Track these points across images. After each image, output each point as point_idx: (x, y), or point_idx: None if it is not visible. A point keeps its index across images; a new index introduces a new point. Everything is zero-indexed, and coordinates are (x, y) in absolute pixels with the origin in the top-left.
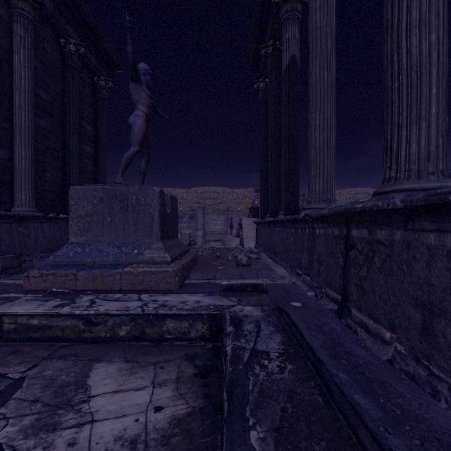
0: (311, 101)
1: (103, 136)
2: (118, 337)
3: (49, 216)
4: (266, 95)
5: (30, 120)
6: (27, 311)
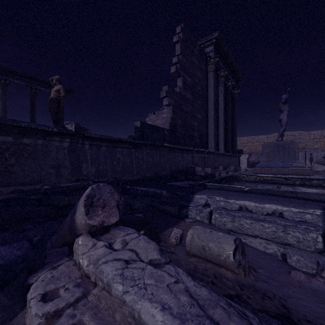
0: None
1: (236, 116)
2: (295, 184)
3: (228, 154)
4: None
5: (223, 119)
6: (267, 175)
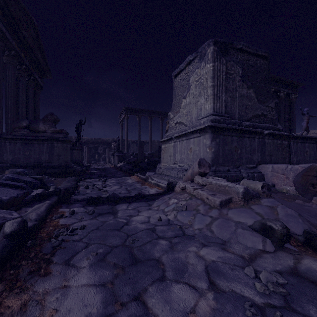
0: None
1: (293, 117)
2: None
3: None
4: None
5: None
6: None
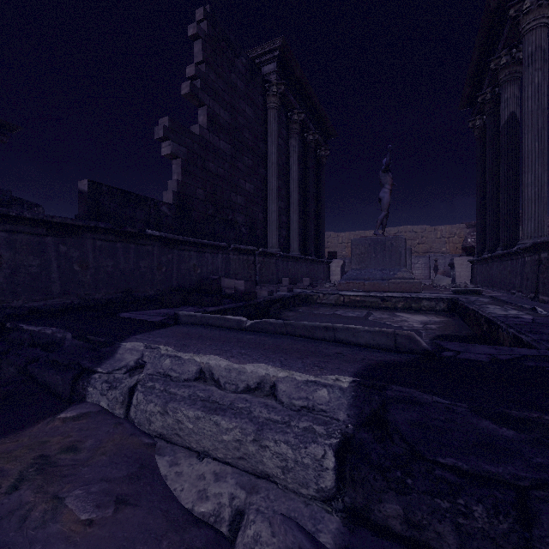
0: (524, 165)
1: (323, 195)
2: (397, 308)
3: (306, 258)
4: (483, 132)
5: (298, 197)
6: (355, 294)
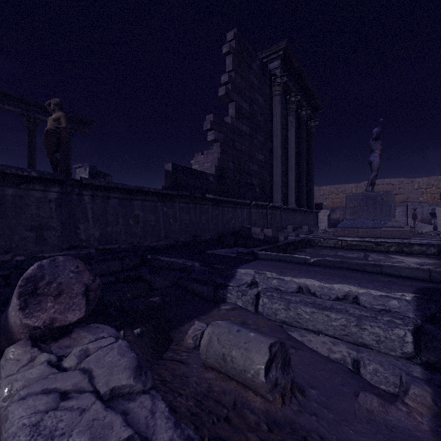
0: None
1: (312, 158)
2: (390, 251)
3: (301, 209)
4: None
5: (294, 161)
6: (351, 239)
